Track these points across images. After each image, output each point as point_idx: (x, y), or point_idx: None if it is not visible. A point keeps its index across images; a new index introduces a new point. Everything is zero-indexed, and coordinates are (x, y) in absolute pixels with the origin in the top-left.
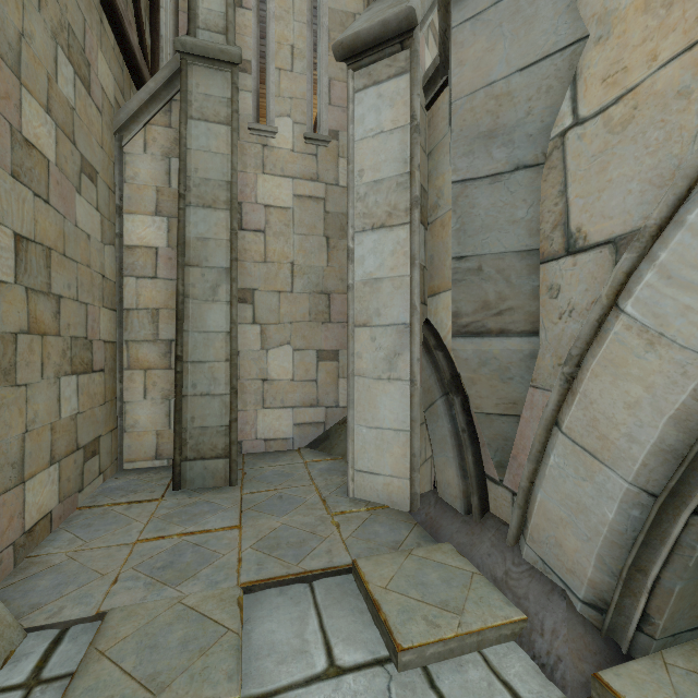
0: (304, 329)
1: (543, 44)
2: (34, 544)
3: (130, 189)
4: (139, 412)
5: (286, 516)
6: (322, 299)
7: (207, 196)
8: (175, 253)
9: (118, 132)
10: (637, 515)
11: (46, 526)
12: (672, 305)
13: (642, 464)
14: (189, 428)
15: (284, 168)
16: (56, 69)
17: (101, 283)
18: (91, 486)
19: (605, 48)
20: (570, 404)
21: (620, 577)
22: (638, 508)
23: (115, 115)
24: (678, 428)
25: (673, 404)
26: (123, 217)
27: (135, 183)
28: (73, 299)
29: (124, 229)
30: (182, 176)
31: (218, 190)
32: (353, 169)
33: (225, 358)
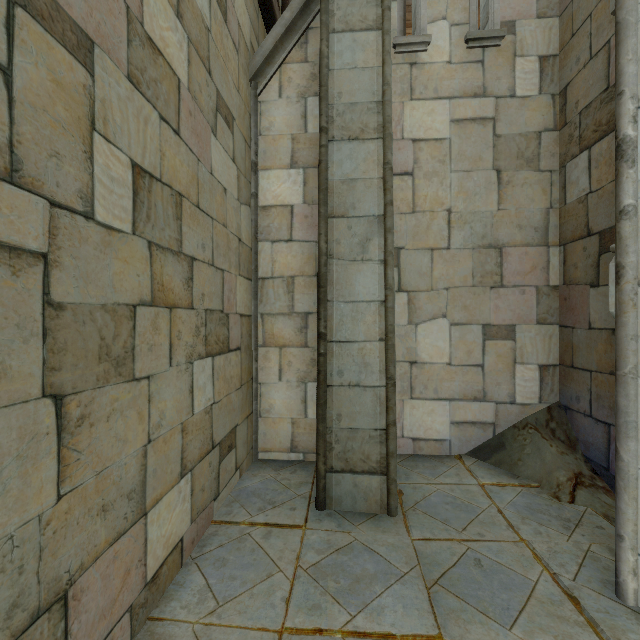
0: (465, 297)
1: None
2: (159, 593)
3: (265, 142)
4: (273, 396)
5: (516, 628)
6: (490, 255)
7: (353, 126)
8: (311, 210)
9: (253, 79)
10: None
11: (175, 560)
12: None
13: None
14: (334, 428)
15: (437, 88)
16: None
17: (238, 247)
18: (227, 488)
19: None
20: None
21: None
22: None
23: (250, 59)
24: None
25: None
26: (258, 175)
27: (270, 134)
28: (208, 263)
29: (259, 188)
30: (324, 104)
31: (367, 115)
32: None
33: (378, 336)
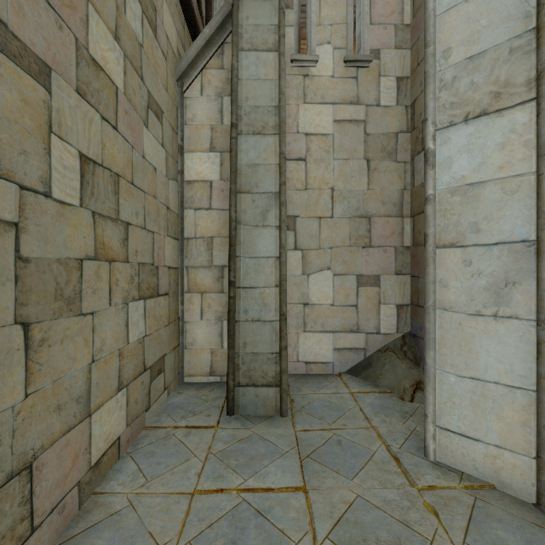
0: (344, 254)
1: None
2: (101, 476)
3: (189, 130)
4: (196, 331)
5: (356, 479)
6: (362, 223)
7: (257, 123)
8: (226, 185)
9: (180, 79)
10: None
11: (114, 453)
12: None
13: None
14: (241, 353)
15: (324, 95)
16: (124, 0)
17: (166, 213)
18: (156, 403)
19: None
20: None
21: None
22: None
23: (177, 64)
24: None
25: None
26: (184, 156)
27: (194, 124)
28: (141, 227)
29: (185, 166)
30: (234, 106)
31: (267, 116)
32: (434, 51)
33: (274, 283)
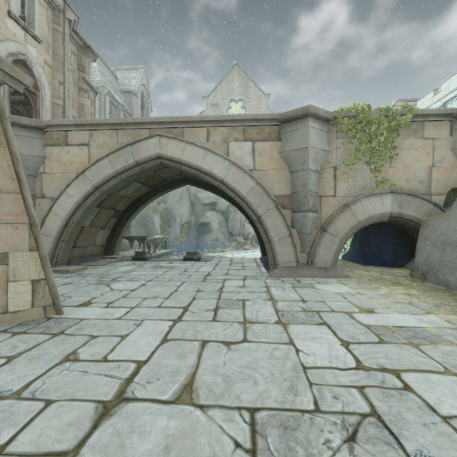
0: None
1: (37, 153)
2: None
3: None
4: None
5: None
6: None
7: None
8: None
9: None
10: (55, 244)
11: None
12: (59, 210)
13: (55, 235)
14: None
15: None
16: None
17: None
18: None
19: (50, 162)
20: (43, 227)
21: (52, 255)
22: (55, 242)
23: None
24: (60, 228)
25: (59, 225)
26: None
27: None
28: None
29: None
30: None
31: None
32: None
33: None
